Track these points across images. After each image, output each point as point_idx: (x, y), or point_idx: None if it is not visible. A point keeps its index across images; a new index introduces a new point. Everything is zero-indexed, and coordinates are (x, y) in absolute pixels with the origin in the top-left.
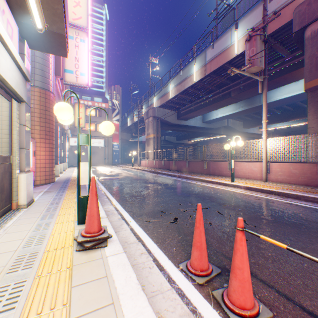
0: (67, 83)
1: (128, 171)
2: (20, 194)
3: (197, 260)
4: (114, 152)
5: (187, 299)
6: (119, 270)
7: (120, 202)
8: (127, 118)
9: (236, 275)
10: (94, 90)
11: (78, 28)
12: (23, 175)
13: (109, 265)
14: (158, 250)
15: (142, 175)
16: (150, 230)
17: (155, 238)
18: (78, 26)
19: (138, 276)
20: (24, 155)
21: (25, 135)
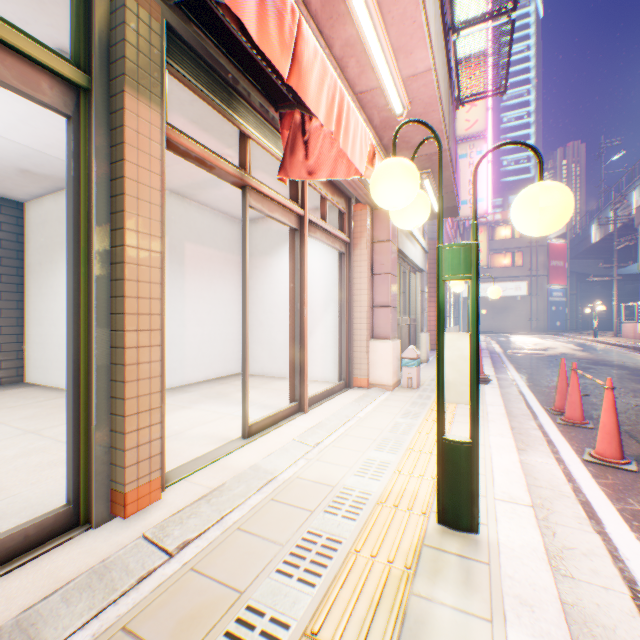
0: (457, 219)
1: (573, 346)
2: (421, 350)
3: (556, 401)
4: (549, 305)
5: (533, 413)
6: (490, 390)
7: (521, 375)
8: (589, 225)
9: (566, 399)
10: (507, 181)
11: (472, 137)
12: (423, 334)
13: (484, 388)
14: (534, 401)
15: (602, 353)
16: (539, 394)
17: (538, 397)
18: (471, 136)
19: (505, 402)
20: (423, 318)
21: (423, 300)
